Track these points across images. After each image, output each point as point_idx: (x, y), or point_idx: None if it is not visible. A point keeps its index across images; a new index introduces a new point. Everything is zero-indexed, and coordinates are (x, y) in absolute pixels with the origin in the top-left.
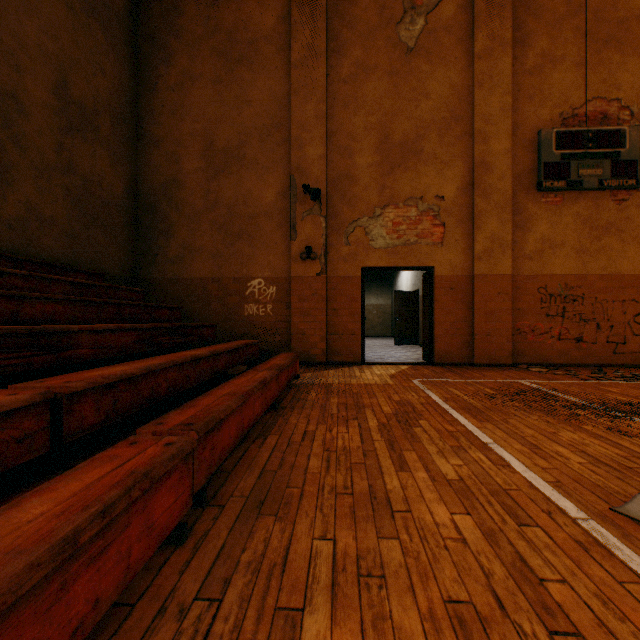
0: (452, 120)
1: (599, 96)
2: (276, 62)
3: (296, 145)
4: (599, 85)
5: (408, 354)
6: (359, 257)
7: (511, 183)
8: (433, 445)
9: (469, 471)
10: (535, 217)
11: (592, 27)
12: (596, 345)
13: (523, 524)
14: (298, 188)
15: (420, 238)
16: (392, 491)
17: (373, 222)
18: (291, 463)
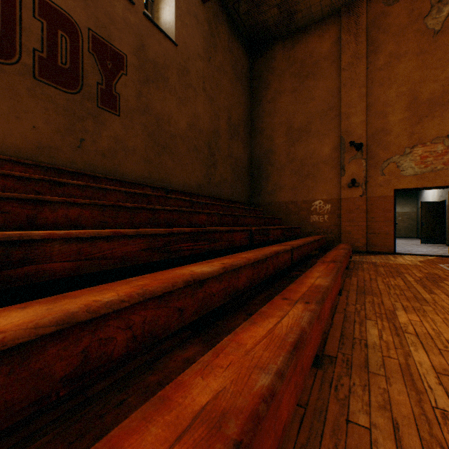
0: None
1: None
2: (330, 70)
3: (344, 118)
4: None
5: (434, 250)
6: (391, 183)
7: None
8: None
9: None
10: None
11: None
12: None
13: None
14: (345, 144)
15: (446, 165)
16: (426, 297)
17: (403, 158)
18: (369, 285)
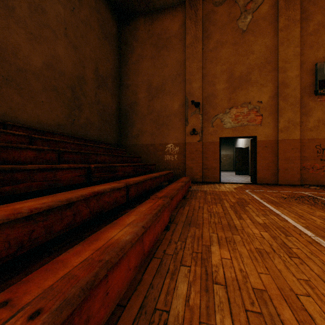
0: (266, 63)
1: None
2: (178, 46)
3: (188, 82)
4: None
5: (243, 179)
6: (218, 132)
7: (299, 92)
8: (254, 213)
9: (268, 221)
10: (314, 109)
11: None
12: None
13: (287, 236)
14: (189, 102)
15: (249, 122)
16: (236, 224)
17: (225, 116)
18: (196, 215)
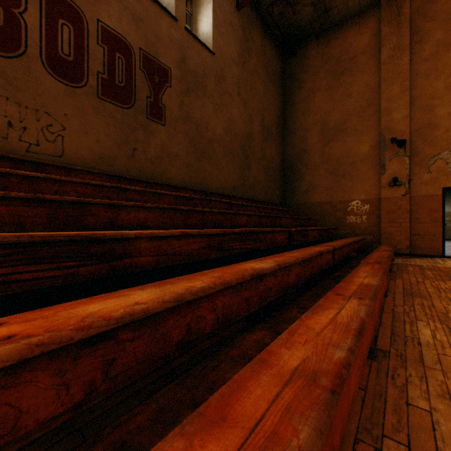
0: None
1: None
2: (369, 65)
3: (384, 113)
4: None
5: None
6: (439, 181)
7: None
8: None
9: None
10: None
11: None
12: None
13: None
14: (386, 141)
15: None
16: None
17: None
18: (416, 288)
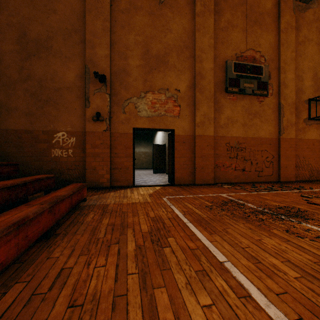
0: (184, 47)
1: (252, 48)
2: None
3: (89, 45)
4: (252, 43)
5: (160, 179)
6: (131, 121)
7: (213, 86)
8: (181, 273)
9: (220, 318)
10: (224, 106)
11: (249, 13)
12: (251, 172)
13: None
14: (91, 74)
15: (167, 112)
16: None
17: (140, 101)
18: None
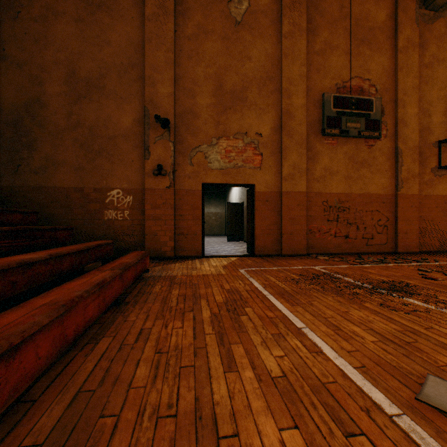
0: (267, 79)
1: (358, 76)
2: (133, 13)
3: (149, 83)
4: (358, 68)
5: (237, 248)
6: (200, 175)
7: (306, 128)
8: (257, 335)
9: (290, 363)
10: (321, 153)
11: (354, 29)
12: (356, 240)
13: (349, 434)
14: (151, 117)
15: (245, 163)
16: (219, 404)
17: (211, 149)
18: (116, 376)
